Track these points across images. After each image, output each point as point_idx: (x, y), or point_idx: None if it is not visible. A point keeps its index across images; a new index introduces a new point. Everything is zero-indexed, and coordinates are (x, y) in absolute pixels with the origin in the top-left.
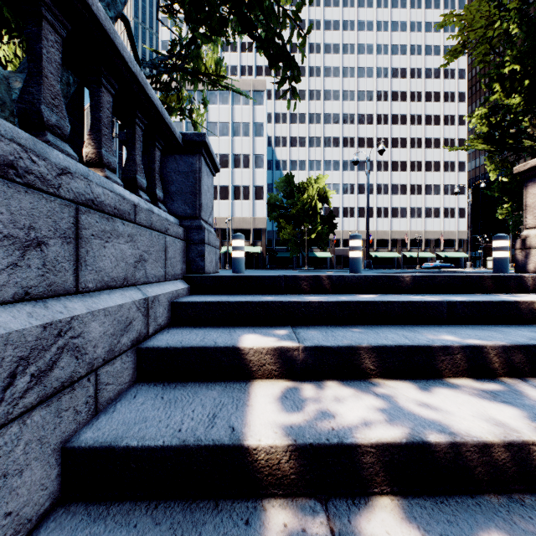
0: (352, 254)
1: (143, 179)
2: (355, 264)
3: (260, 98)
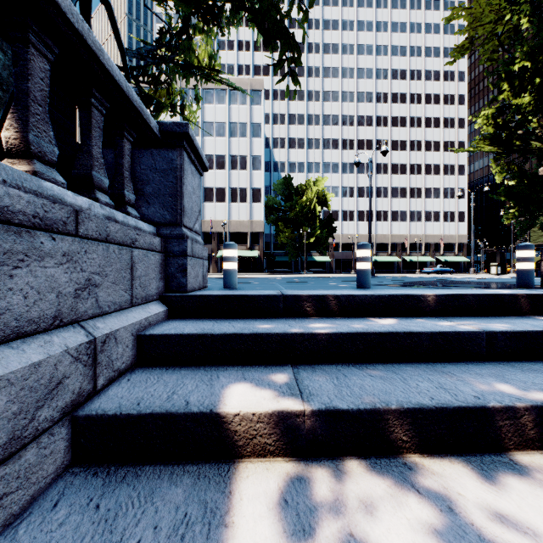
0: (360, 265)
1: (103, 177)
2: (363, 277)
3: (258, 98)
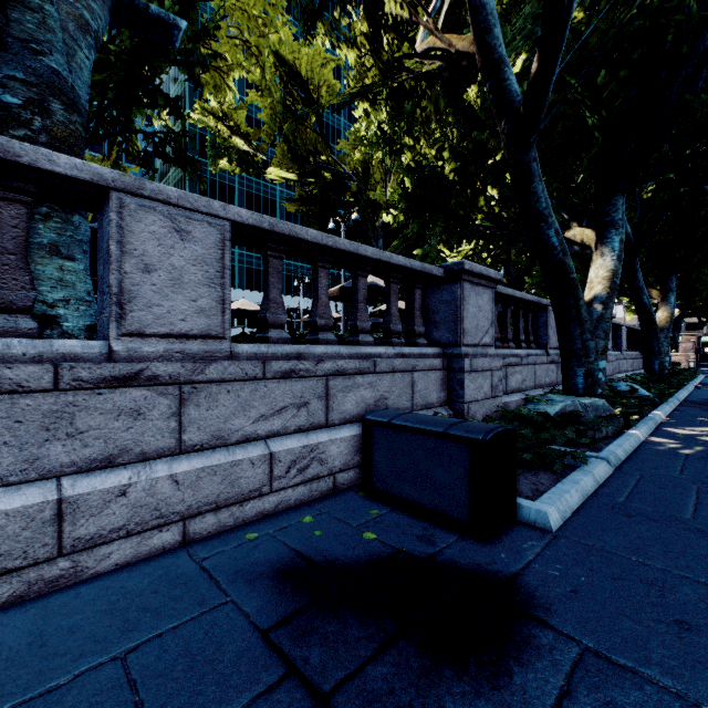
0: None
1: None
2: None
3: None
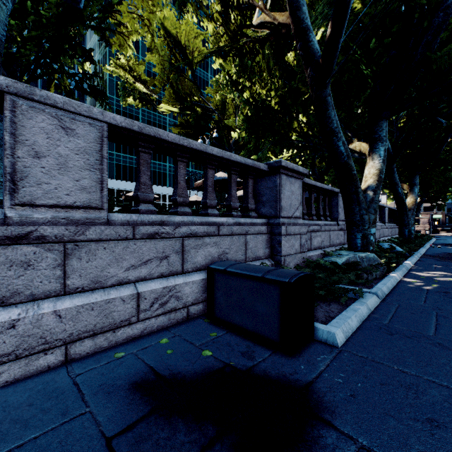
0: None
1: None
2: None
3: None
